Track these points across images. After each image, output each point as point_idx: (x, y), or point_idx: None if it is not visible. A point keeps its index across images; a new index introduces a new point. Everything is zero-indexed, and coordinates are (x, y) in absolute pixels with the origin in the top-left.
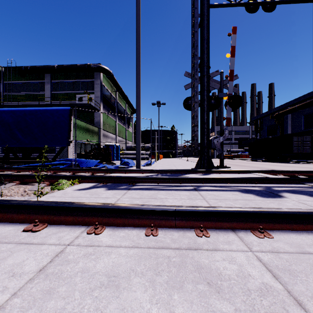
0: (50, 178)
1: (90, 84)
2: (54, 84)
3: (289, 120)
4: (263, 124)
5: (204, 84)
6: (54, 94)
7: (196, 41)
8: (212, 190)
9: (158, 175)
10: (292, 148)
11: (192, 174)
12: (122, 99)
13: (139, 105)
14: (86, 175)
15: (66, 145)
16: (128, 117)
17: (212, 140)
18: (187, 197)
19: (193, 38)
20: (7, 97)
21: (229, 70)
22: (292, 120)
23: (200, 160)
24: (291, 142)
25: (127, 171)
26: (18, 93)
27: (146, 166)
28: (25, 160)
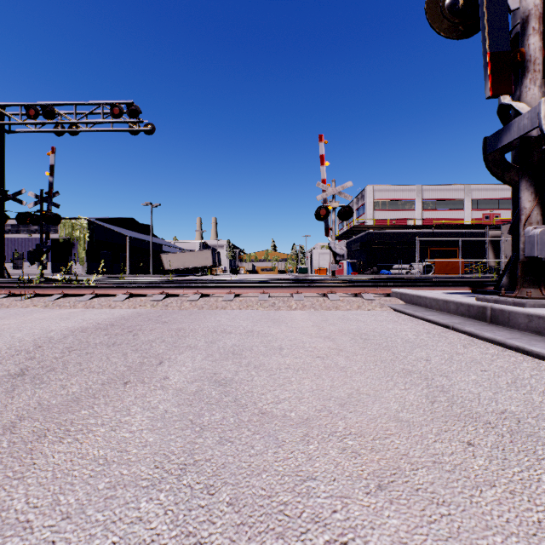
0: None
1: None
2: None
3: None
4: None
5: None
6: None
7: None
8: None
9: None
10: None
11: None
12: None
13: None
14: None
15: None
16: None
17: None
18: None
19: None
20: None
21: None
22: None
23: None
24: None
25: None
26: None
27: None
28: None
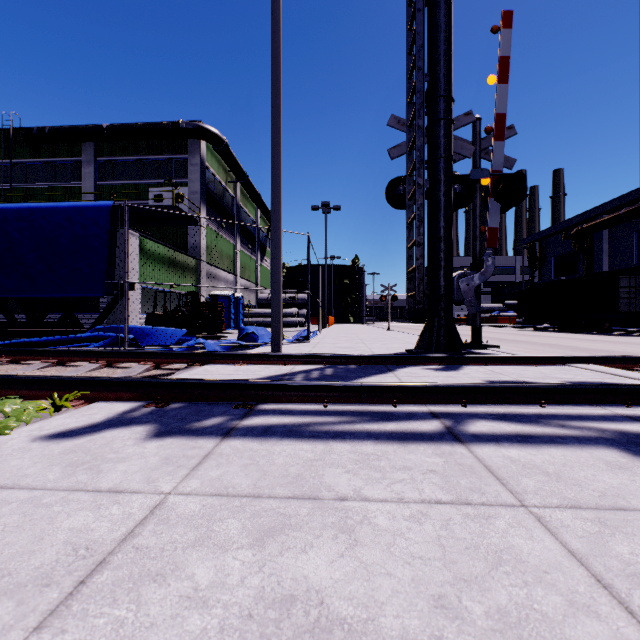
0: (4, 385)
1: (178, 165)
2: (101, 165)
3: (605, 243)
4: (548, 253)
5: (438, 143)
6: (102, 186)
7: (421, 35)
8: (514, 442)
9: (325, 372)
10: (616, 303)
11: (416, 368)
12: (248, 198)
13: (277, 194)
14: (110, 378)
15: (103, 293)
16: (262, 238)
17: (456, 281)
18: (446, 491)
19: (411, 33)
20: (2, 192)
21: (495, 115)
22: (612, 243)
23: (429, 329)
24: (615, 288)
25: (245, 360)
26: (26, 184)
27: (298, 343)
28: (29, 329)
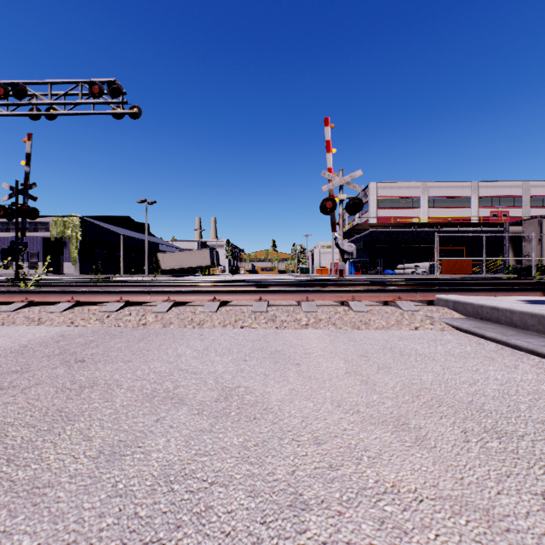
0: None
1: None
2: None
3: None
4: None
5: None
6: None
7: None
8: None
9: None
10: None
11: None
12: None
13: None
14: None
15: None
16: None
17: None
18: None
19: None
20: None
21: None
22: None
23: None
24: None
25: None
26: None
27: None
28: None
